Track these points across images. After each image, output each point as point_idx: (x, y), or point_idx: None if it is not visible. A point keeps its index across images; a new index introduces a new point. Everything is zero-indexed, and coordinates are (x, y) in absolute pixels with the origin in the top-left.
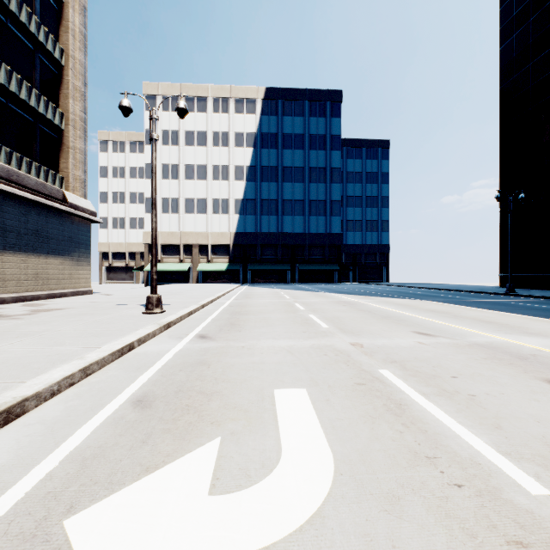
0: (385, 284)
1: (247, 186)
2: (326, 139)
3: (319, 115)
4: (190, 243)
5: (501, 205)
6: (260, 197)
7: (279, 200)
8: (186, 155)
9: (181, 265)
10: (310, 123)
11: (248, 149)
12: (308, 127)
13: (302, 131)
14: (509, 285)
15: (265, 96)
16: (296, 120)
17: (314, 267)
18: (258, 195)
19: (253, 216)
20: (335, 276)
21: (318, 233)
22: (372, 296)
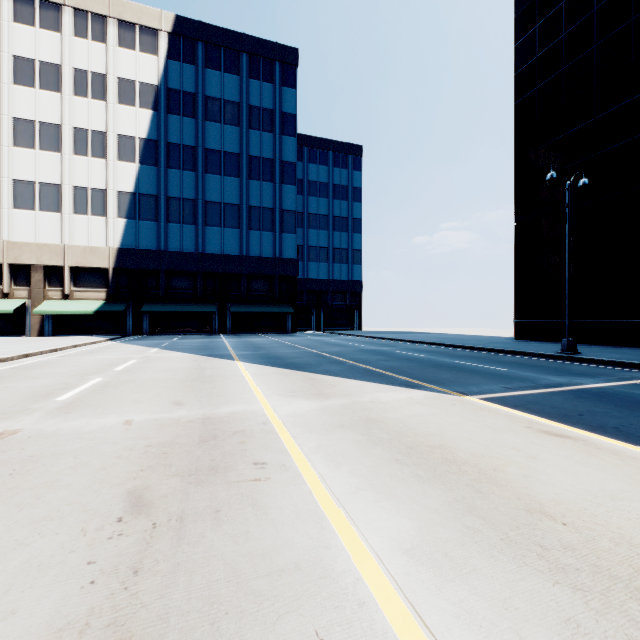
0: (357, 335)
1: (142, 171)
2: (275, 117)
3: (263, 79)
4: (24, 263)
5: (517, 218)
6: (166, 192)
7: (199, 201)
8: (15, 101)
9: (3, 302)
10: (250, 88)
11: (144, 110)
12: (246, 93)
13: (238, 98)
14: (568, 341)
15: (174, 29)
16: (228, 79)
17: (254, 309)
18: (161, 189)
19: (152, 222)
20: (288, 322)
21: (262, 257)
22: (329, 372)
